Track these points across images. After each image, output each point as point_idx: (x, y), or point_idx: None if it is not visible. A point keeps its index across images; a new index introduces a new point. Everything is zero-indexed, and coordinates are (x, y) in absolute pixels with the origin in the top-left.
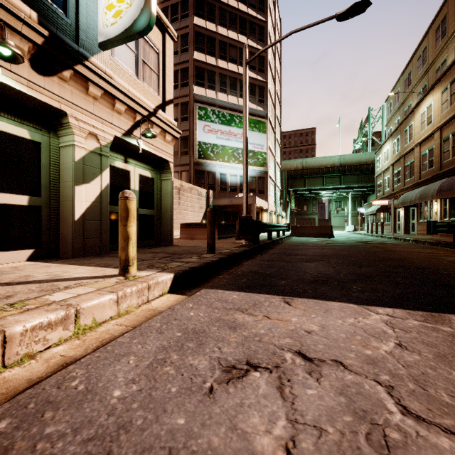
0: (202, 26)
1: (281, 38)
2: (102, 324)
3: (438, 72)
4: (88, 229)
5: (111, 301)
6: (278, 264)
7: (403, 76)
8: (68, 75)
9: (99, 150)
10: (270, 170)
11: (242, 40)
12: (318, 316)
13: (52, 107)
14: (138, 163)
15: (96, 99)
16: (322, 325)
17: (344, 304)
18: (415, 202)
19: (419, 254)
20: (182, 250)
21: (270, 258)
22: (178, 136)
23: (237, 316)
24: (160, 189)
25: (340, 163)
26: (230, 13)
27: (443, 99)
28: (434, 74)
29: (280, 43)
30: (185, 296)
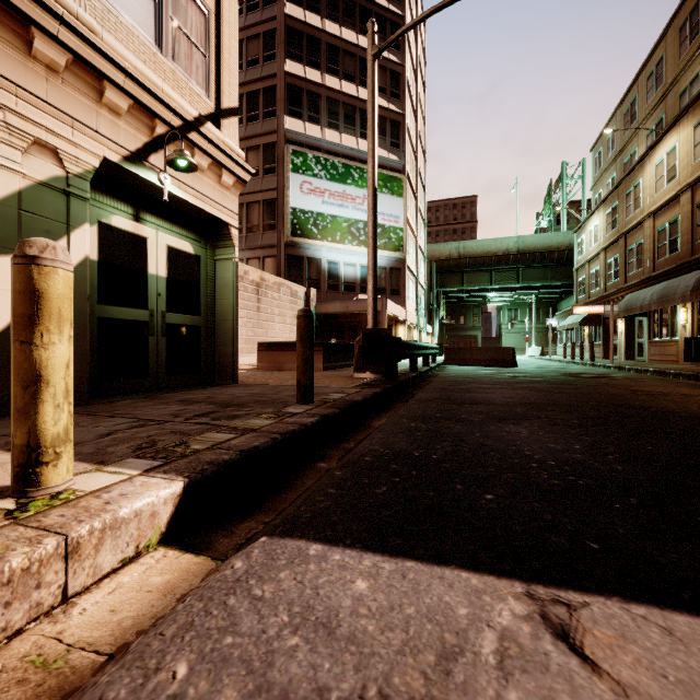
0: (299, 18)
1: (437, 7)
2: None
3: (684, 97)
4: None
5: None
6: (448, 428)
7: (622, 108)
8: None
9: (64, 183)
10: (409, 258)
11: (365, 44)
12: None
13: None
14: (166, 224)
15: (54, 71)
16: None
17: None
18: (650, 308)
19: None
20: (248, 395)
21: (426, 412)
22: (246, 177)
23: None
24: (213, 277)
25: (517, 249)
26: None
27: (697, 138)
28: (676, 100)
29: (424, 57)
30: (206, 558)
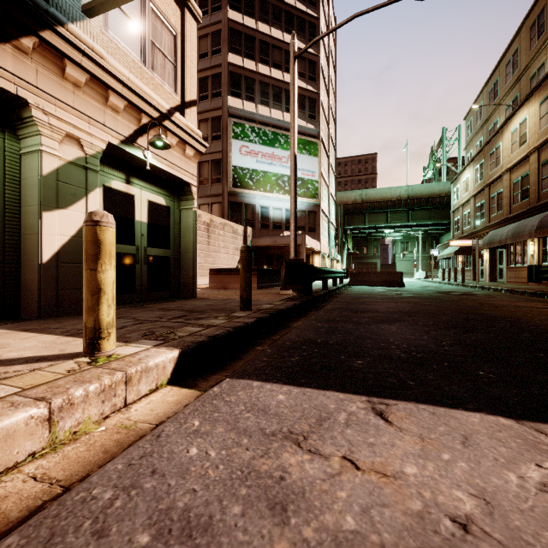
0: (239, 22)
1: (341, 23)
2: (2, 476)
3: (533, 80)
4: (65, 277)
5: (31, 422)
6: (343, 326)
7: (487, 87)
8: (30, 45)
9: (84, 161)
10: (323, 203)
11: (289, 40)
12: (457, 459)
13: (3, 91)
14: (147, 184)
15: (78, 86)
16: (481, 495)
17: (489, 418)
18: (506, 242)
19: (532, 311)
20: (206, 305)
21: (330, 317)
22: (202, 150)
23: (286, 458)
24: (178, 222)
25: (407, 196)
26: (274, 6)
27: (541, 112)
28: (527, 82)
29: (335, 48)
30: (195, 390)
